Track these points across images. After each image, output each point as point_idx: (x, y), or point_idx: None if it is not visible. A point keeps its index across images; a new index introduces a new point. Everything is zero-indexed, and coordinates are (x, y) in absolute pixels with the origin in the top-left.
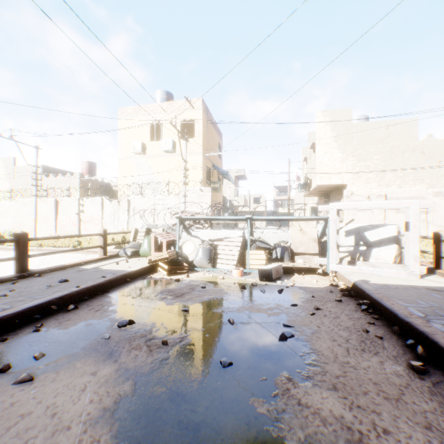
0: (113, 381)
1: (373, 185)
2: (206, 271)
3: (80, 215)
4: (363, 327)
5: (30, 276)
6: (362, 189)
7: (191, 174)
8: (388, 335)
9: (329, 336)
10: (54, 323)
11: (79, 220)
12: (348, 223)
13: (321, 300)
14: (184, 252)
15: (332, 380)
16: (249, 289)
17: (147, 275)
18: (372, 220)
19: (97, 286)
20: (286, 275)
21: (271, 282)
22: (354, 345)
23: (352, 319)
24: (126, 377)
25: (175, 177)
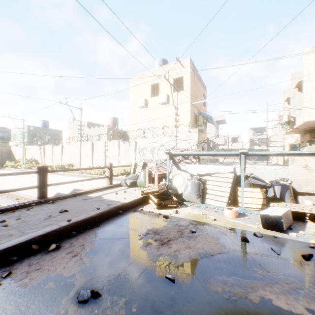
0: None
1: None
2: (195, 206)
3: (105, 153)
4: None
5: (46, 202)
6: None
7: (181, 119)
8: None
9: None
10: (22, 272)
11: (105, 156)
12: None
13: None
14: (174, 185)
15: None
16: (253, 243)
17: (139, 206)
18: None
19: (87, 220)
20: (295, 222)
21: (279, 231)
22: None
23: None
24: None
25: (168, 122)
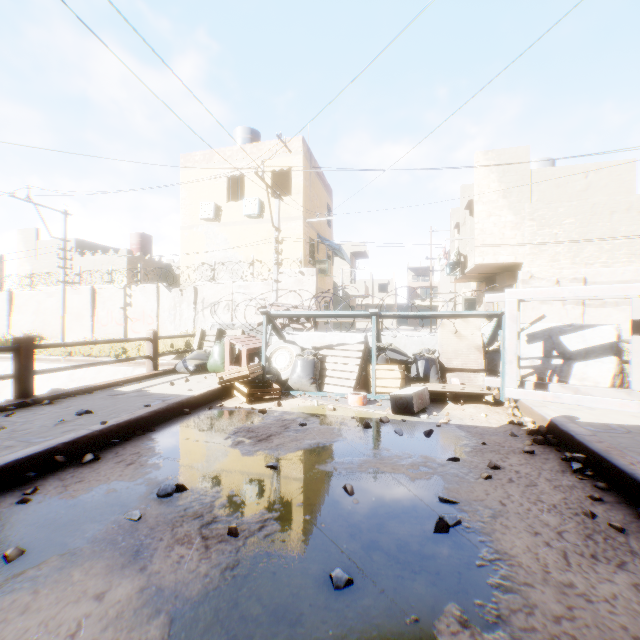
0: (131, 616)
1: (564, 264)
2: (307, 397)
3: (126, 310)
4: (582, 505)
5: (35, 403)
6: (546, 270)
7: (286, 249)
8: (633, 524)
9: (525, 524)
10: (55, 487)
11: (125, 317)
12: (535, 322)
13: (498, 451)
14: (274, 367)
15: (548, 628)
16: (376, 429)
17: (216, 402)
18: (564, 318)
19: (135, 422)
20: (435, 405)
21: (411, 415)
22: (574, 545)
23: (558, 488)
24: (156, 607)
25: (263, 254)
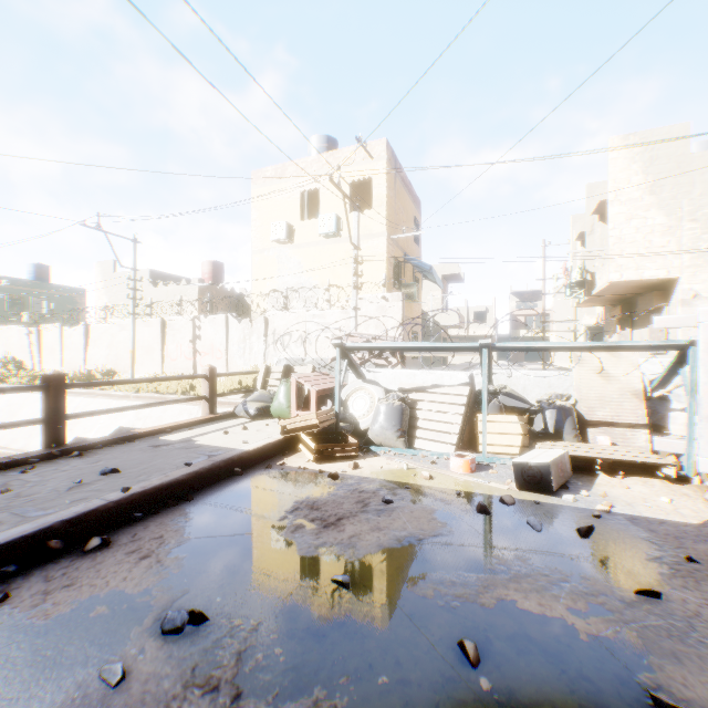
0: None
1: None
2: (393, 455)
3: (195, 343)
4: None
5: (64, 455)
6: None
7: (367, 272)
8: None
9: None
10: (33, 593)
11: (194, 351)
12: None
13: None
14: (350, 413)
15: None
16: (497, 515)
17: (277, 458)
18: None
19: (166, 488)
20: (578, 476)
21: (546, 494)
22: None
23: None
24: None
25: (340, 278)
